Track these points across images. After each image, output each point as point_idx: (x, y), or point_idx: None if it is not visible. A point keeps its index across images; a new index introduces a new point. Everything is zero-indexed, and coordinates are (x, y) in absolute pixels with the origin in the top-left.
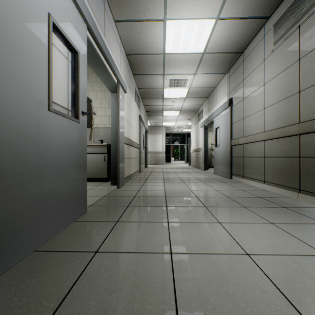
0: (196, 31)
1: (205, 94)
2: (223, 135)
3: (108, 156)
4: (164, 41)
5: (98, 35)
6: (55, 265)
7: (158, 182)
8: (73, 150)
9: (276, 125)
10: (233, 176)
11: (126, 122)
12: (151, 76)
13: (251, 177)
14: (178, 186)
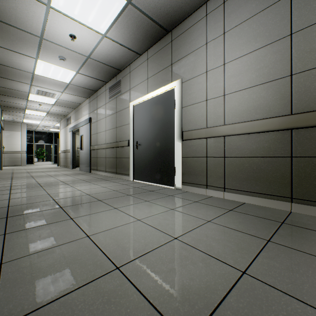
0: (63, 72)
1: (73, 106)
2: (86, 142)
3: None
4: (34, 67)
5: None
6: None
7: (28, 178)
8: None
9: (110, 141)
10: (92, 170)
11: None
12: (17, 82)
13: (101, 170)
14: (48, 179)
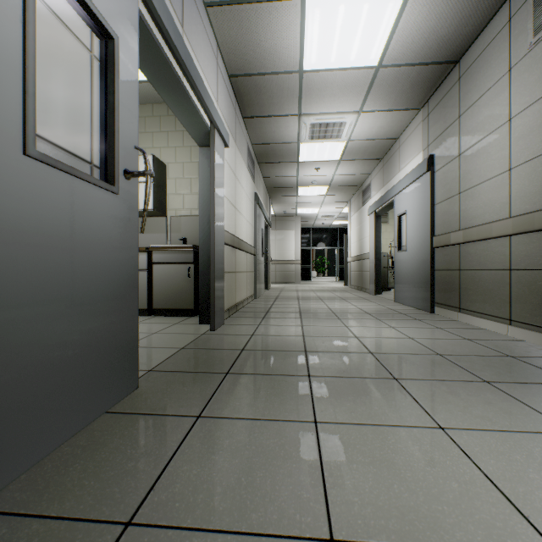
0: (365, 18)
1: (378, 152)
2: (414, 228)
3: (194, 269)
4: (301, 45)
5: (165, 14)
6: None
7: (290, 319)
8: (101, 255)
9: (541, 203)
10: (436, 307)
11: (228, 204)
12: (277, 118)
13: (477, 311)
14: (330, 328)
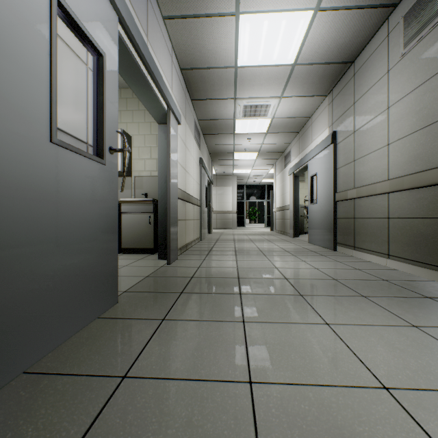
0: (283, 30)
1: (296, 127)
2: (322, 186)
3: (154, 217)
4: (235, 48)
5: (136, 33)
6: (52, 402)
7: (227, 255)
8: (95, 207)
9: (409, 169)
10: (338, 246)
11: (180, 167)
12: (217, 101)
13: (366, 249)
14: (257, 262)
